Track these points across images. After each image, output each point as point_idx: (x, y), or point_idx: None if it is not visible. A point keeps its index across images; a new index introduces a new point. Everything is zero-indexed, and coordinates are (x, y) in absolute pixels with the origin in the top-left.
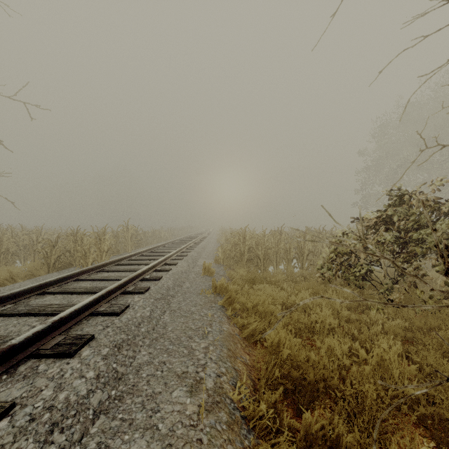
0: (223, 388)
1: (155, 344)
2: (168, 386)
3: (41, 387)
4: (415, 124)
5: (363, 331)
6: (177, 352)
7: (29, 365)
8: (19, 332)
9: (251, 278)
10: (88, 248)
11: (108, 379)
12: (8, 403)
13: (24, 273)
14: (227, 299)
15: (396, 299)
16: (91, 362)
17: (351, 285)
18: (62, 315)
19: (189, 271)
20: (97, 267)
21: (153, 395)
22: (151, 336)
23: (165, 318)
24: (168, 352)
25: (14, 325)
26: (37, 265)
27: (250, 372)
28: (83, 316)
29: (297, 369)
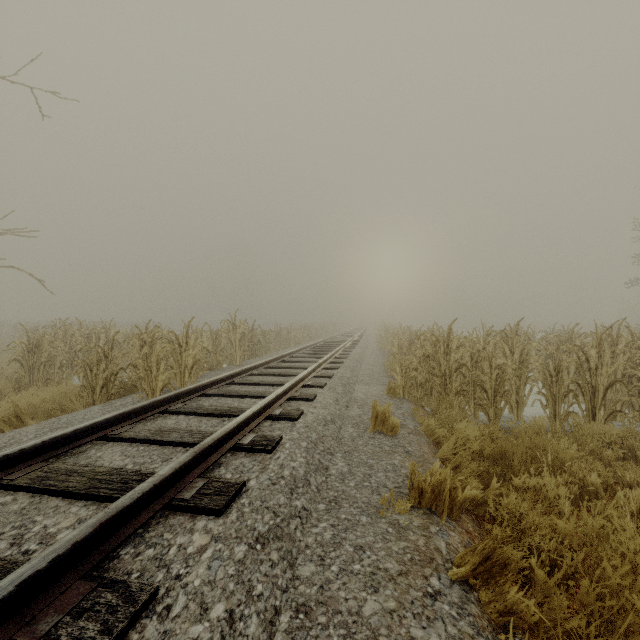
0: None
1: None
2: None
3: None
4: None
5: None
6: None
7: None
8: None
9: (496, 450)
10: (156, 362)
11: None
12: None
13: (48, 405)
14: (479, 565)
15: None
16: None
17: None
18: None
19: (340, 416)
20: (158, 404)
21: None
22: None
23: None
24: None
25: None
26: (70, 391)
27: None
28: None
29: None
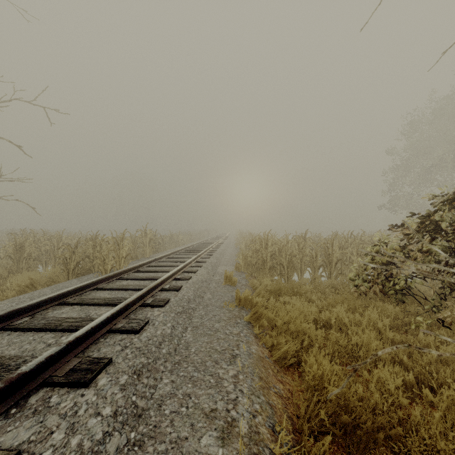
0: (259, 433)
1: (178, 369)
2: (195, 429)
3: (52, 428)
4: (451, 119)
5: (414, 358)
6: (203, 381)
7: (40, 396)
8: (34, 351)
9: (276, 288)
10: (107, 254)
11: (126, 417)
12: (13, 451)
13: (45, 279)
14: (253, 315)
15: (448, 319)
16: (108, 394)
17: (390, 300)
18: (78, 334)
19: (210, 279)
20: (116, 275)
21: (178, 441)
22: (173, 359)
23: (188, 336)
24: (193, 381)
25: (29, 342)
26: (57, 271)
27: (286, 407)
28: (100, 333)
29: (345, 409)
